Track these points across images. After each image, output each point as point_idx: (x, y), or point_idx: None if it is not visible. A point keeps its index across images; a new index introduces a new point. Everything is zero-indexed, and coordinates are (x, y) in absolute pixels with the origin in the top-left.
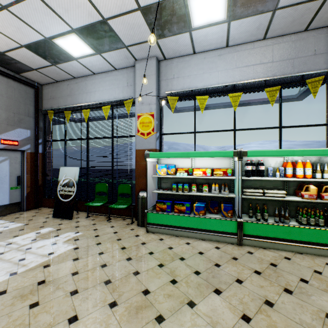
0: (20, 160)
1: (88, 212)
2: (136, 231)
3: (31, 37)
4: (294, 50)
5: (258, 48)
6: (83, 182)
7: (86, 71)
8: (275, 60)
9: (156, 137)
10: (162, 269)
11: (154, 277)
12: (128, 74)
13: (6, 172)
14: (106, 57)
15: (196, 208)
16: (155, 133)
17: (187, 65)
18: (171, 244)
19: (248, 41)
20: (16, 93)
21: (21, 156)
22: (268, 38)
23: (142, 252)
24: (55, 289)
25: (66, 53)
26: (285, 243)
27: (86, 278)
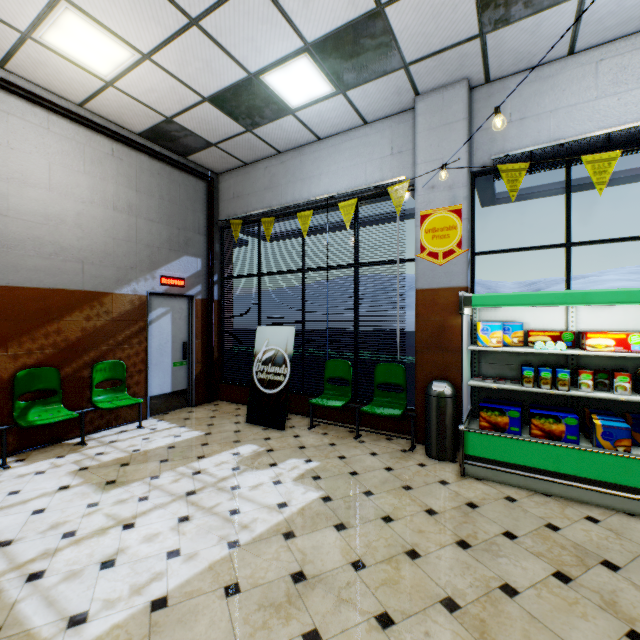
0: (186, 314)
1: (312, 418)
2: (433, 471)
3: (224, 78)
4: None
5: None
6: (293, 356)
7: (304, 136)
8: None
9: (467, 259)
10: (574, 591)
11: (567, 611)
12: (394, 129)
13: (167, 335)
14: (355, 98)
15: (605, 431)
16: (465, 251)
17: (547, 86)
18: (546, 515)
19: None
20: (182, 192)
21: (188, 305)
22: None
23: (486, 531)
24: (336, 601)
25: (279, 102)
26: None
27: (392, 583)
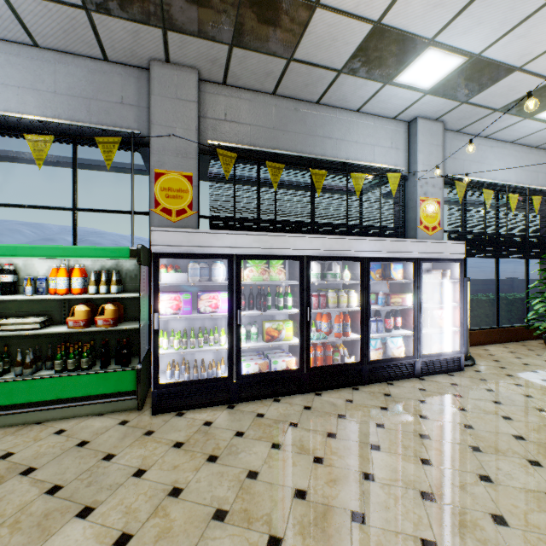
0: None
1: None
2: None
3: None
4: (92, 87)
5: (28, 60)
6: None
7: None
8: (61, 92)
9: None
10: None
11: None
12: None
13: None
14: None
15: None
16: None
17: None
18: None
19: (4, 37)
20: None
21: None
22: (46, 47)
23: None
24: None
25: None
26: (2, 413)
27: None
